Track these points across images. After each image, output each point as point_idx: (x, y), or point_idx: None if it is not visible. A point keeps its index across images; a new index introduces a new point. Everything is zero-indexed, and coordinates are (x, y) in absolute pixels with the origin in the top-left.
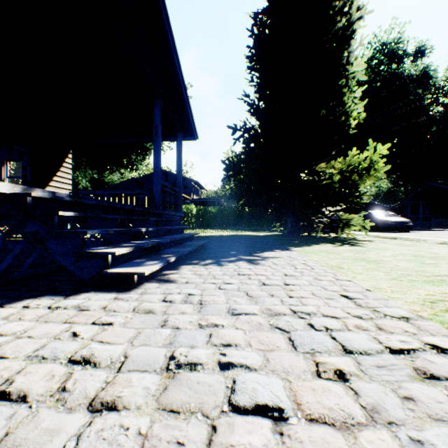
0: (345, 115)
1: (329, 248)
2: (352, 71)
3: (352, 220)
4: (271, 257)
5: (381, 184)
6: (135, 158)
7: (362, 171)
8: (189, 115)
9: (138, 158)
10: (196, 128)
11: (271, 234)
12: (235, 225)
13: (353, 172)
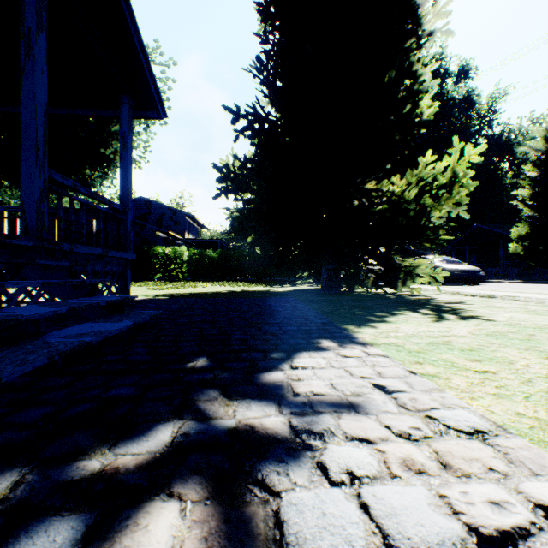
0: (416, 97)
1: (433, 327)
2: (428, 24)
3: (418, 268)
4: (329, 401)
5: (462, 213)
6: (90, 174)
7: (439, 190)
8: (139, 54)
9: (96, 174)
10: (159, 92)
11: (295, 290)
12: (244, 276)
13: (423, 192)
